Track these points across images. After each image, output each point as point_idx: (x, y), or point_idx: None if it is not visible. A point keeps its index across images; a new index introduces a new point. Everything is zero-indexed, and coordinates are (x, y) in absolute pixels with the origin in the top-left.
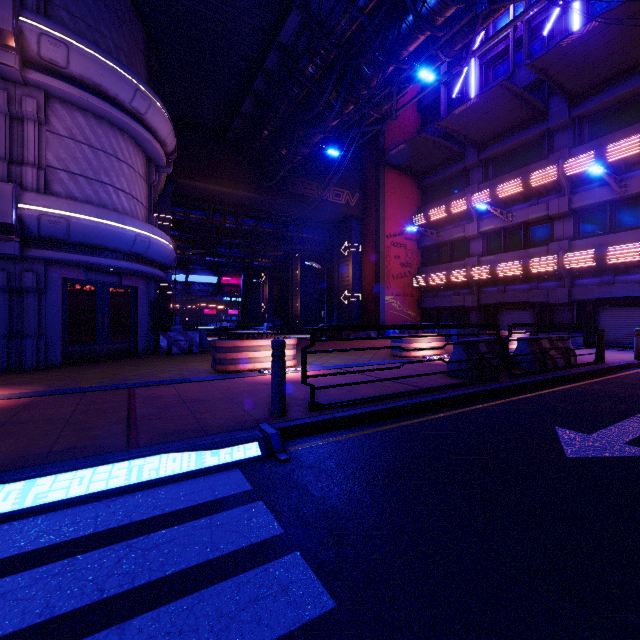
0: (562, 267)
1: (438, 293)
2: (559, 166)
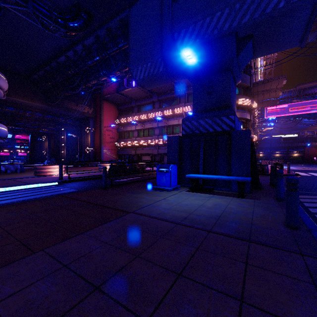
0: (155, 143)
1: (124, 149)
2: (155, 113)
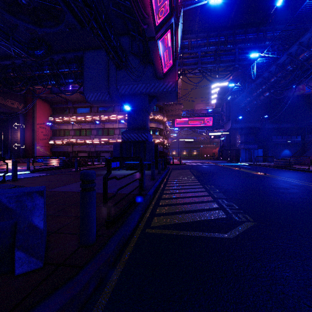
0: (93, 142)
1: (59, 146)
2: (92, 117)
